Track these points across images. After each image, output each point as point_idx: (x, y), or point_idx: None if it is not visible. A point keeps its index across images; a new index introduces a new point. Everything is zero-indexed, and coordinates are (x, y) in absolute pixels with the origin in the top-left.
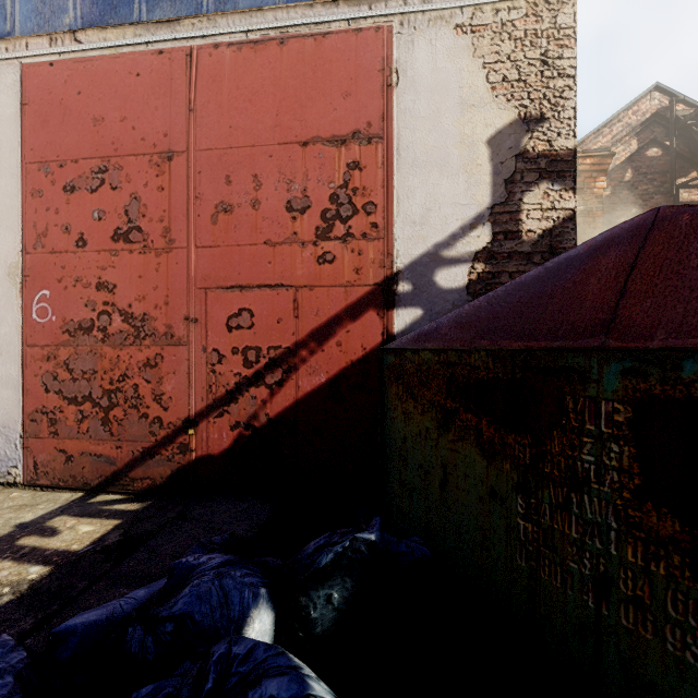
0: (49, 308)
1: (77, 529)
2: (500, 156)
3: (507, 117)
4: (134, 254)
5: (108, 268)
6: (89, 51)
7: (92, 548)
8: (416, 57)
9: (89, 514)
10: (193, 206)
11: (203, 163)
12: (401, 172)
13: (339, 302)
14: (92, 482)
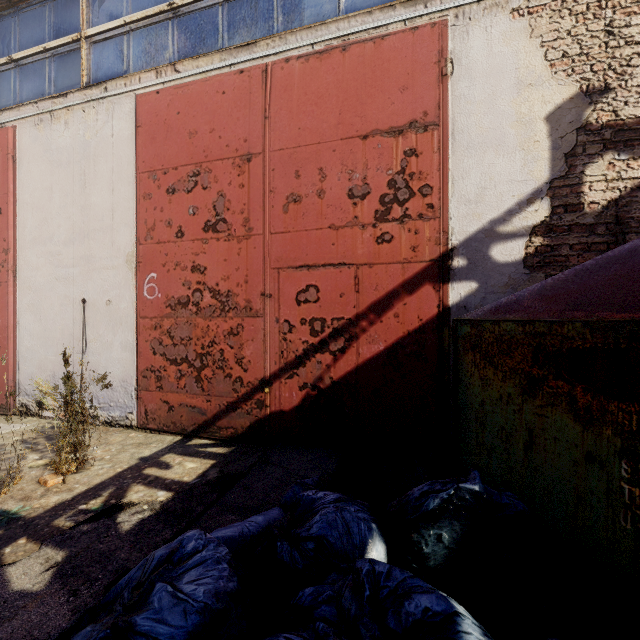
0: (156, 287)
1: (184, 465)
2: (559, 131)
3: (567, 92)
4: (220, 242)
5: (200, 254)
6: (186, 78)
7: (198, 480)
8: (470, 45)
9: (190, 454)
10: (268, 199)
11: (276, 161)
12: (456, 155)
13: (397, 278)
14: (188, 428)
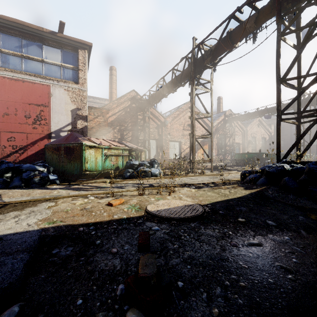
0: None
1: None
2: (73, 114)
3: (74, 107)
4: None
5: None
6: None
7: None
8: (56, 92)
9: None
10: None
11: None
12: (53, 113)
13: (38, 137)
14: None
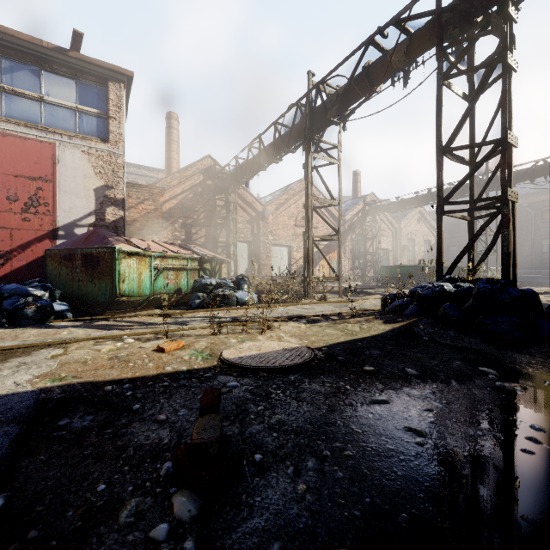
0: None
1: None
2: (98, 195)
3: (101, 184)
4: None
5: None
6: None
7: None
8: (67, 156)
9: None
10: None
11: None
12: (61, 194)
13: (33, 236)
14: None
